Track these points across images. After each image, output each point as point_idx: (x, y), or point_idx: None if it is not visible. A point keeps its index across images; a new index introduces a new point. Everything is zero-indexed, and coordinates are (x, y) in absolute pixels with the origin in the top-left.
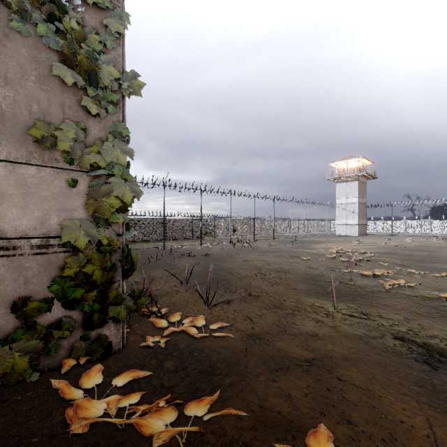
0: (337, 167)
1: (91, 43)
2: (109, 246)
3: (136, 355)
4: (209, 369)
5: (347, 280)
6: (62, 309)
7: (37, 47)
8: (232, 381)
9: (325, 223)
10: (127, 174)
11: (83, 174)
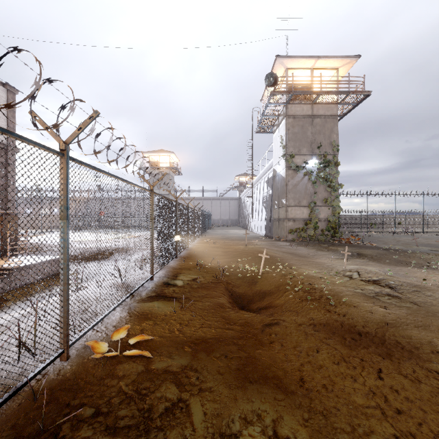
0: None
1: (332, 181)
2: (335, 221)
3: None
4: None
5: None
6: (327, 232)
7: (324, 185)
8: None
9: None
10: (339, 206)
11: (330, 207)
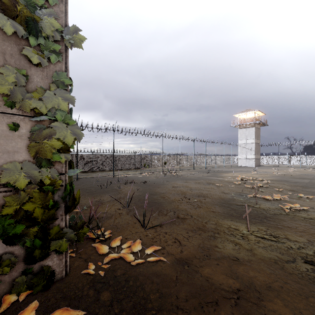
0: (239, 117)
1: None
2: (51, 184)
3: (76, 284)
4: (143, 301)
5: (253, 203)
6: (3, 246)
7: None
8: None
9: (230, 157)
10: (69, 119)
11: (25, 118)
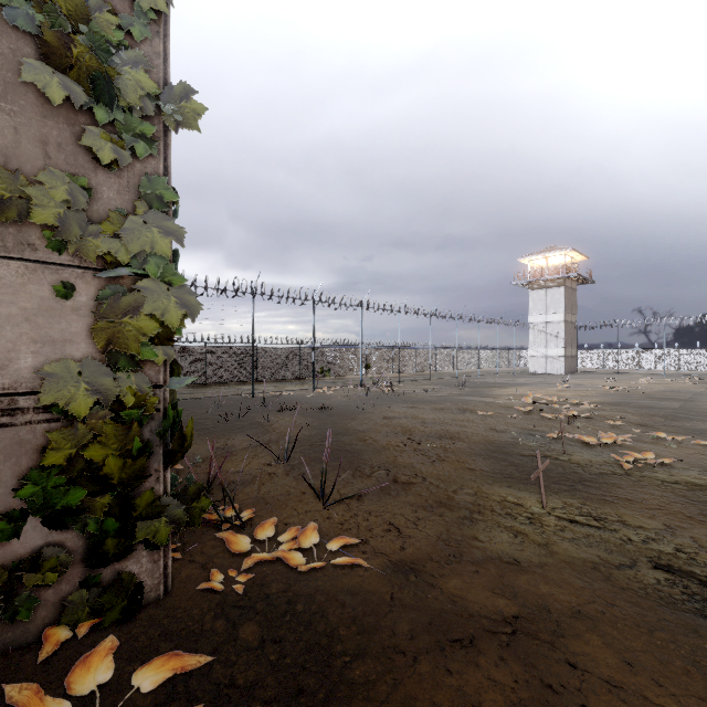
0: (531, 264)
1: (102, 26)
2: (137, 407)
3: (188, 611)
4: (325, 639)
5: (557, 452)
6: (43, 531)
7: None
8: (367, 672)
9: (512, 353)
10: (172, 274)
11: (86, 273)
